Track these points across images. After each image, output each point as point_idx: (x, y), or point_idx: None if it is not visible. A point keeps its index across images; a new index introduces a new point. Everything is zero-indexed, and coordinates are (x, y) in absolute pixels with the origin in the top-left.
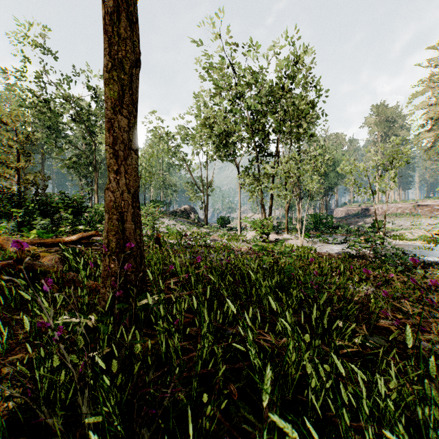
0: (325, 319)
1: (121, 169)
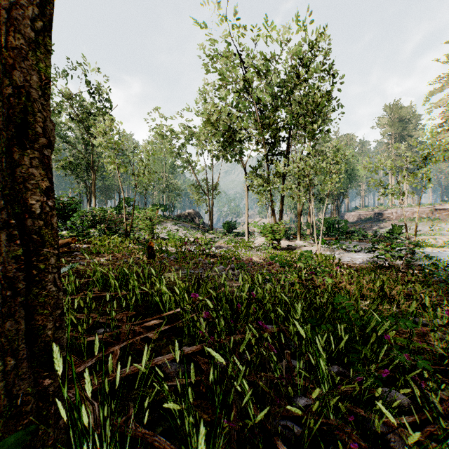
0: None
1: None
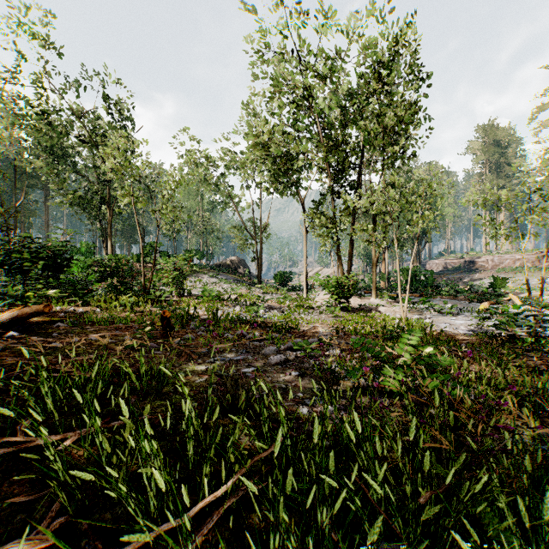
0: None
1: None
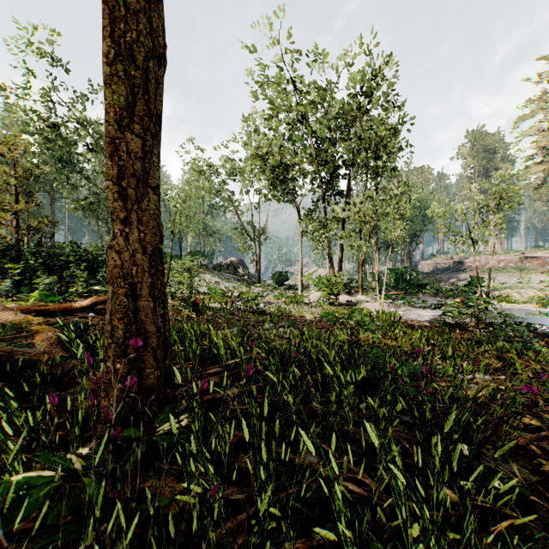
0: (456, 460)
1: (131, 216)
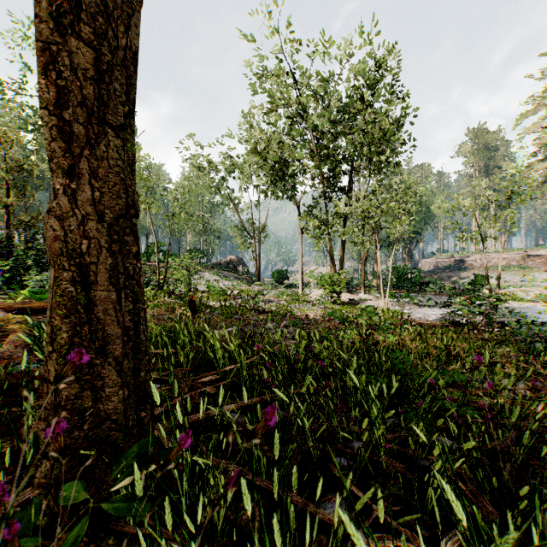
0: None
1: (80, 166)
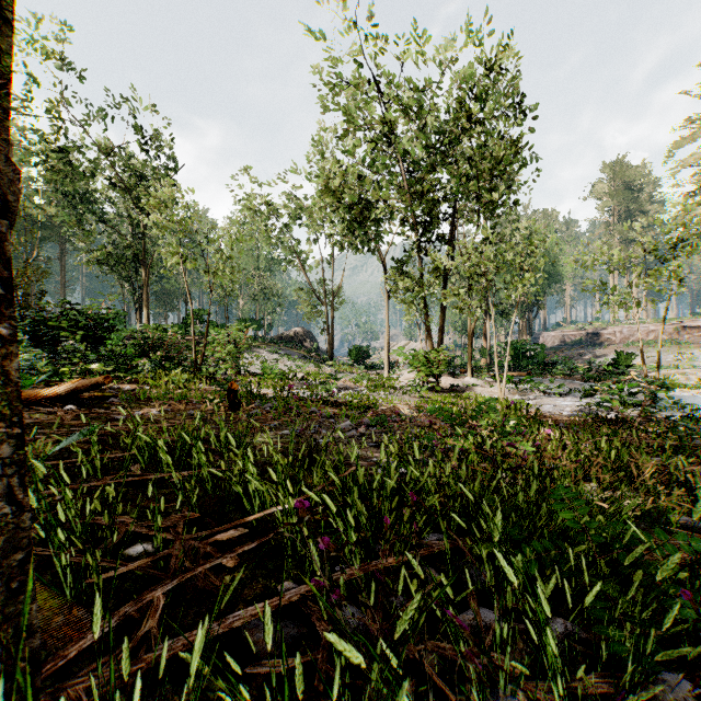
0: None
1: None
